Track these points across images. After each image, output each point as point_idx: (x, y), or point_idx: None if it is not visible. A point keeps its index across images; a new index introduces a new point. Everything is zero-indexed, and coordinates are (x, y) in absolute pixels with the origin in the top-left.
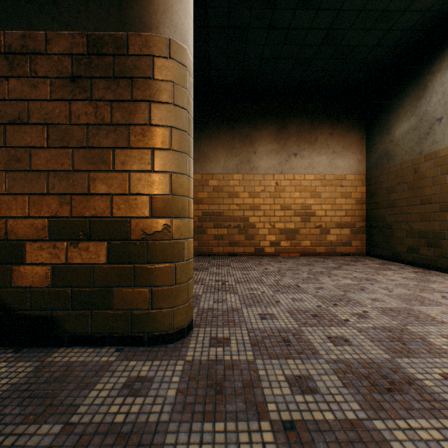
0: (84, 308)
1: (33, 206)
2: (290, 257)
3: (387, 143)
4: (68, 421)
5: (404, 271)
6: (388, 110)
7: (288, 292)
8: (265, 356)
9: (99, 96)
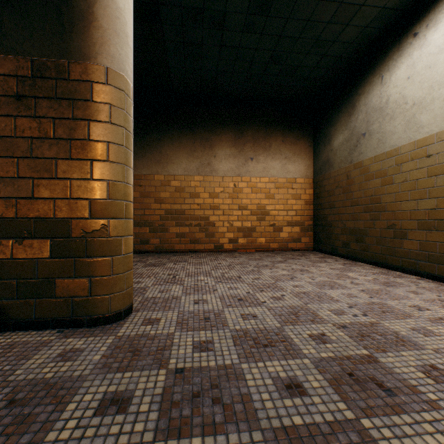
0: (28, 297)
1: None
2: (246, 253)
3: (328, 151)
4: (6, 380)
5: (335, 263)
6: (329, 123)
7: (229, 282)
8: (184, 330)
9: (43, 114)
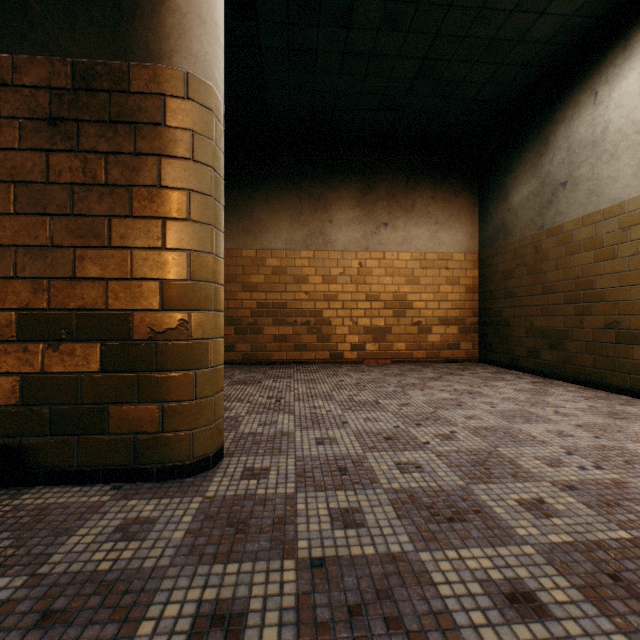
0: (68, 433)
1: None
2: (377, 366)
3: (504, 212)
4: (36, 572)
5: (520, 382)
6: (505, 169)
7: (363, 410)
8: (310, 488)
9: (90, 147)
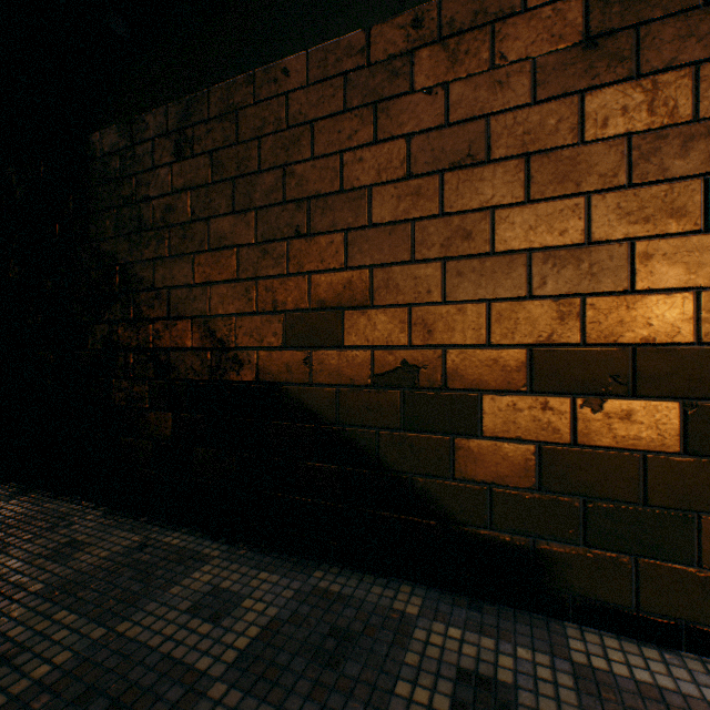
0: (617, 548)
1: (495, 323)
2: None
3: None
4: None
5: None
6: None
7: None
8: None
9: (660, 62)
